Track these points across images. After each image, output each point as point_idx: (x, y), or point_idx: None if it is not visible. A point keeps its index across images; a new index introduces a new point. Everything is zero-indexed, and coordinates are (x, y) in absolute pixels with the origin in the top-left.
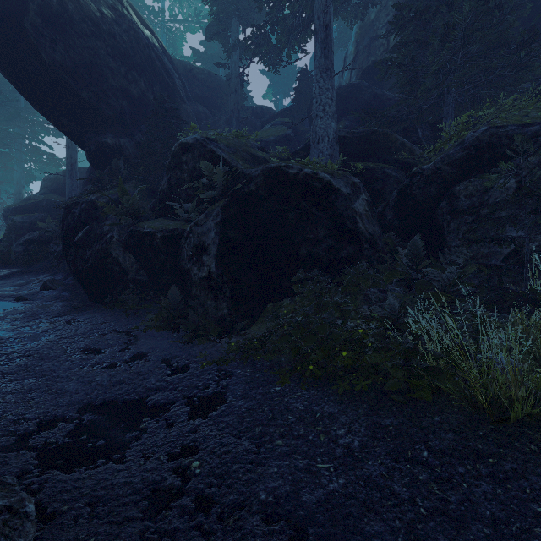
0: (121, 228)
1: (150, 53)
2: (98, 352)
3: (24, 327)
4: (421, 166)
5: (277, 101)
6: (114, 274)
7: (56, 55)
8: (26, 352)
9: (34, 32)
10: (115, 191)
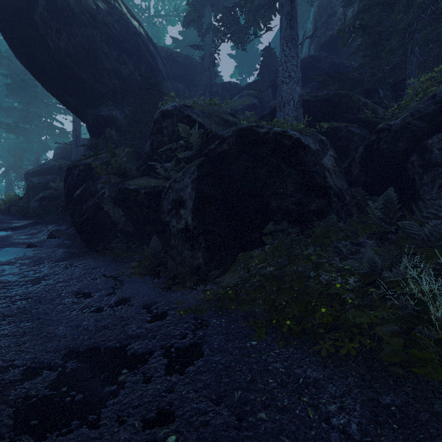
0: (111, 186)
1: (137, 39)
2: (88, 296)
3: (30, 271)
4: (388, 122)
5: (242, 79)
6: (105, 225)
7: (60, 43)
8: (27, 294)
9: (42, 24)
10: (107, 155)
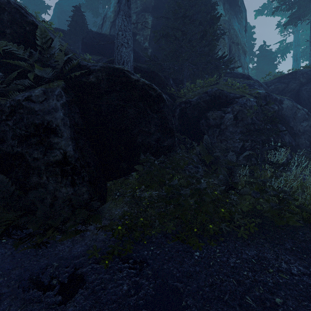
0: None
1: None
2: None
3: None
4: (188, 99)
5: None
6: None
7: None
8: None
9: None
10: None
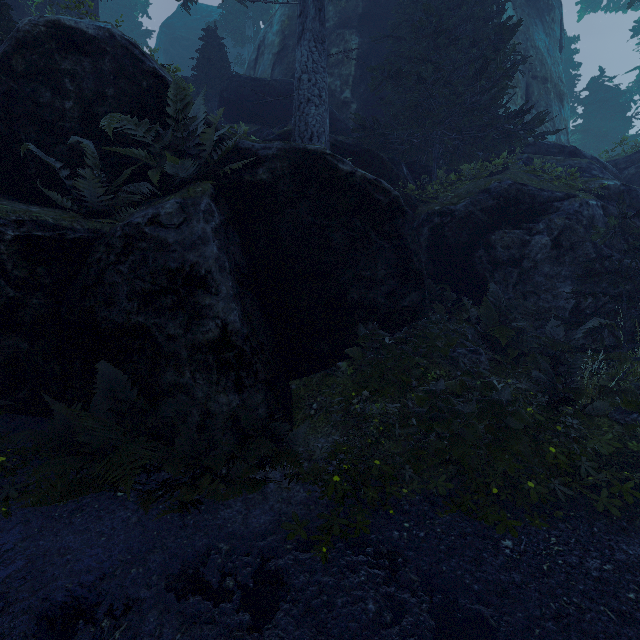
0: None
1: None
2: None
3: None
4: (447, 206)
5: None
6: None
7: None
8: None
9: None
10: None
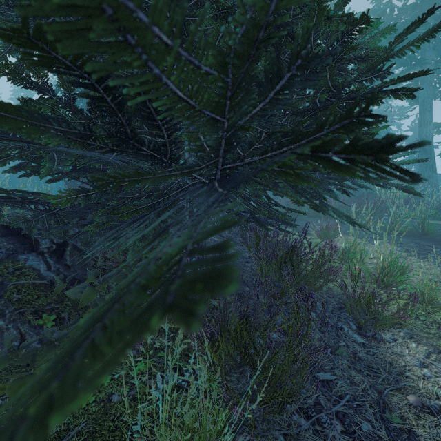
0: None
1: None
2: None
3: None
4: None
5: None
6: None
7: None
8: None
9: None
10: None
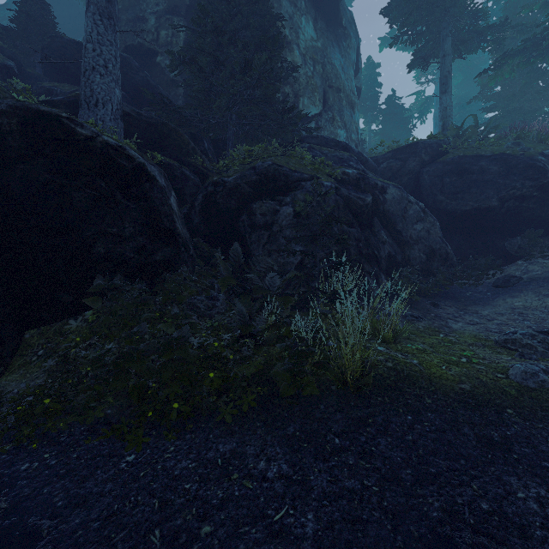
0: None
1: None
2: None
3: None
4: (222, 178)
5: None
6: None
7: None
8: None
9: None
10: None
